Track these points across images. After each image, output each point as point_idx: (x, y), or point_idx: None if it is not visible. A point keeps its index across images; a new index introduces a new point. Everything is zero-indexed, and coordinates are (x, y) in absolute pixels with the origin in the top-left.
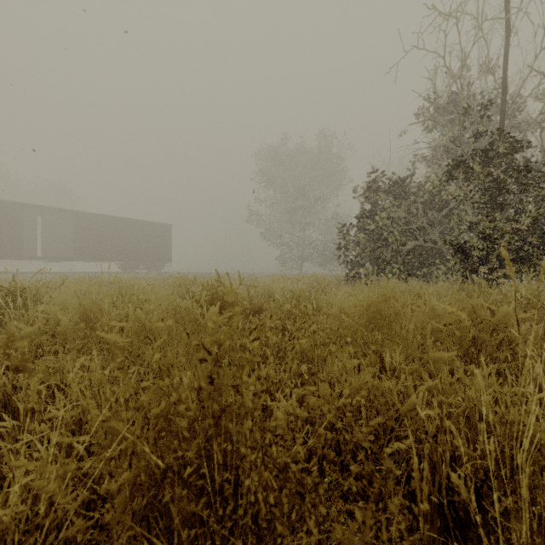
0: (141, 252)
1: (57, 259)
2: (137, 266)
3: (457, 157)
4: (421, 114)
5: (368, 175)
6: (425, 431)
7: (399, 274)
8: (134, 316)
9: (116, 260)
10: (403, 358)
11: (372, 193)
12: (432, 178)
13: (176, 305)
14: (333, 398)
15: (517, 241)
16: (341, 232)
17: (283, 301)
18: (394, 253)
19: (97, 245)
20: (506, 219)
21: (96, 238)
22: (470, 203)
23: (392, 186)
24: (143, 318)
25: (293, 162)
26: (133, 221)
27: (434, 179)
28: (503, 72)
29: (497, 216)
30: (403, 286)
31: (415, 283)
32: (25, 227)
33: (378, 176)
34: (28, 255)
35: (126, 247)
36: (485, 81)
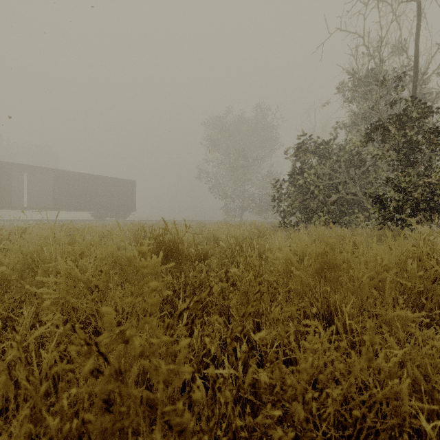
0: (110, 203)
1: (40, 209)
2: (107, 214)
3: (376, 121)
4: (342, 88)
5: (298, 138)
6: (412, 429)
7: (325, 222)
8: (65, 269)
9: (89, 209)
10: (355, 312)
11: (302, 153)
12: (354, 139)
13: (115, 255)
14: (309, 428)
15: (428, 193)
16: (276, 186)
17: (227, 245)
18: (320, 204)
19: (73, 197)
20: (417, 174)
21: (73, 191)
22: (383, 162)
23: (318, 147)
24: (75, 271)
25: (235, 129)
26: (103, 178)
27: (357, 140)
28: (415, 49)
29: (411, 172)
30: (330, 232)
31: (338, 229)
32: (14, 183)
33: (307, 139)
34: (16, 206)
35: (97, 199)
36: (399, 57)
